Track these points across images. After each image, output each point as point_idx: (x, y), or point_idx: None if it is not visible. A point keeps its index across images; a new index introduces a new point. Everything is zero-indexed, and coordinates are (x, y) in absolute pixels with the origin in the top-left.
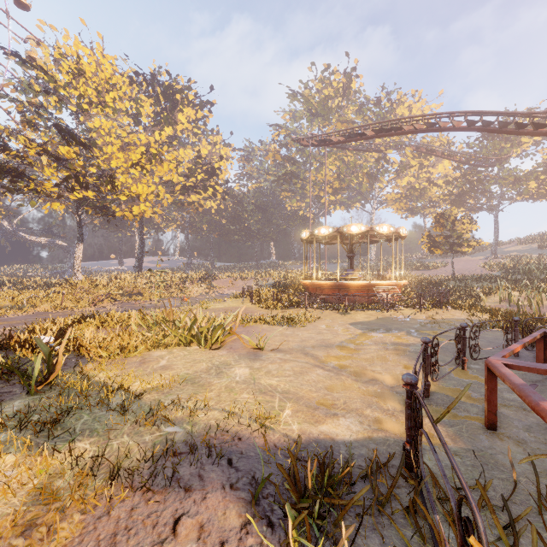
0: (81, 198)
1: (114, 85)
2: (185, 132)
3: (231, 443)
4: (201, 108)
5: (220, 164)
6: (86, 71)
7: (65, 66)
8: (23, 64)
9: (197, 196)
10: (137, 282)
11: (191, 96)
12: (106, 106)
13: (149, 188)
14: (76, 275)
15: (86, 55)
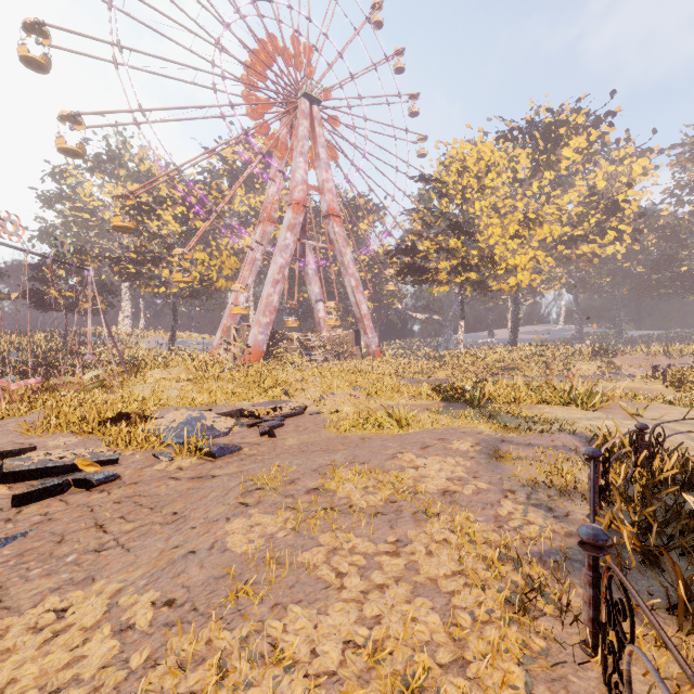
0: (464, 279)
1: (492, 162)
2: (572, 167)
3: (584, 435)
4: (595, 126)
5: (628, 194)
6: (469, 164)
7: (453, 169)
8: (426, 183)
9: (589, 245)
10: (512, 357)
11: (581, 118)
12: (485, 188)
13: (526, 256)
14: (459, 349)
15: (470, 152)
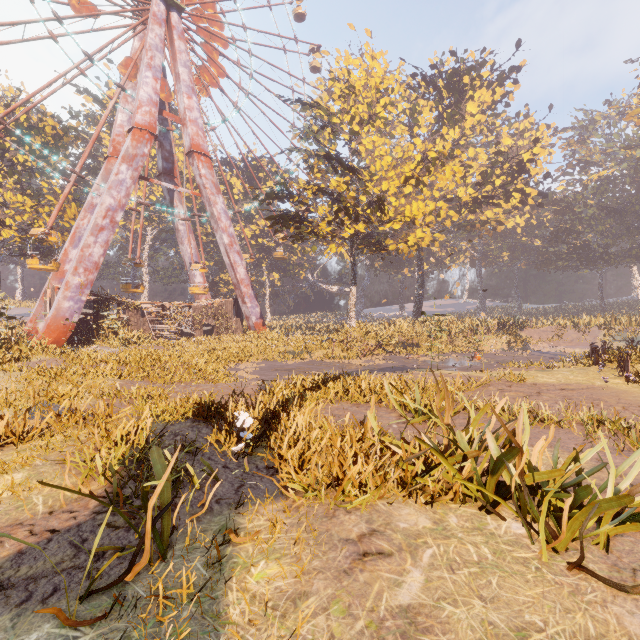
0: (353, 235)
1: (386, 91)
2: (477, 128)
3: None
4: (500, 83)
5: (533, 152)
6: (357, 87)
7: (337, 91)
8: (303, 107)
9: (493, 210)
10: (413, 330)
11: (485, 72)
12: (376, 119)
13: (426, 207)
14: (350, 321)
15: (355, 66)
